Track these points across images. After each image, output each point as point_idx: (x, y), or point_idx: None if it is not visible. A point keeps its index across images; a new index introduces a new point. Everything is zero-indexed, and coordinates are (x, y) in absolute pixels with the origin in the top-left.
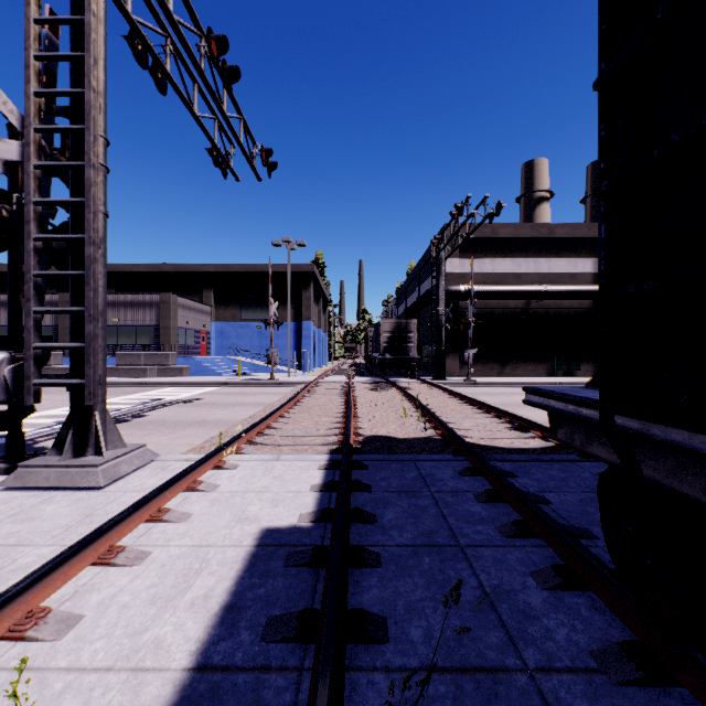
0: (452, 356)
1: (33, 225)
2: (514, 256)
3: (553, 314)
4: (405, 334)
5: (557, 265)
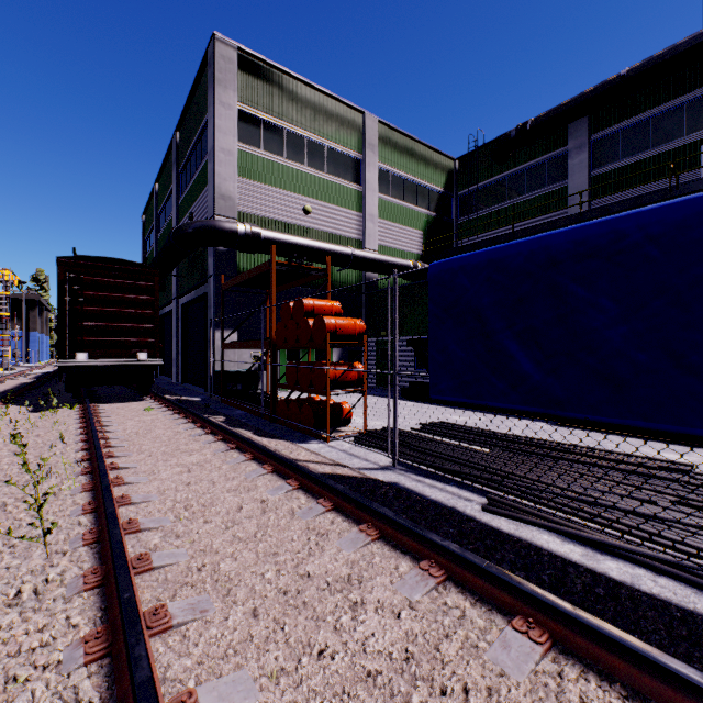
0: None
1: None
2: None
3: None
4: None
5: None
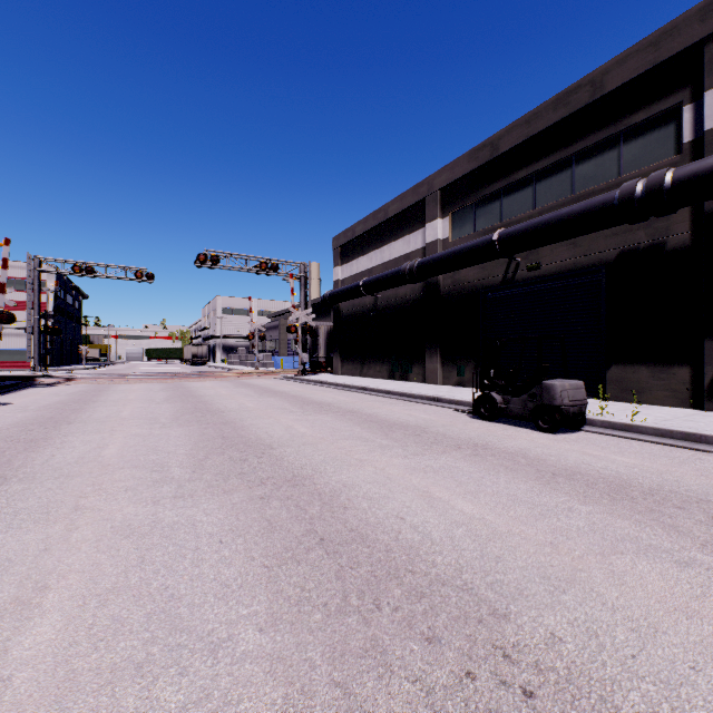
0: (336, 356)
1: (31, 331)
2: (368, 251)
3: (392, 307)
4: (317, 338)
5: (395, 248)
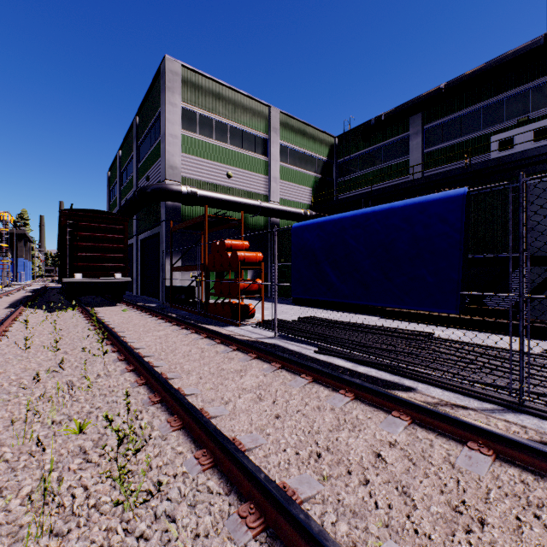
0: None
1: None
2: None
3: None
4: None
5: None
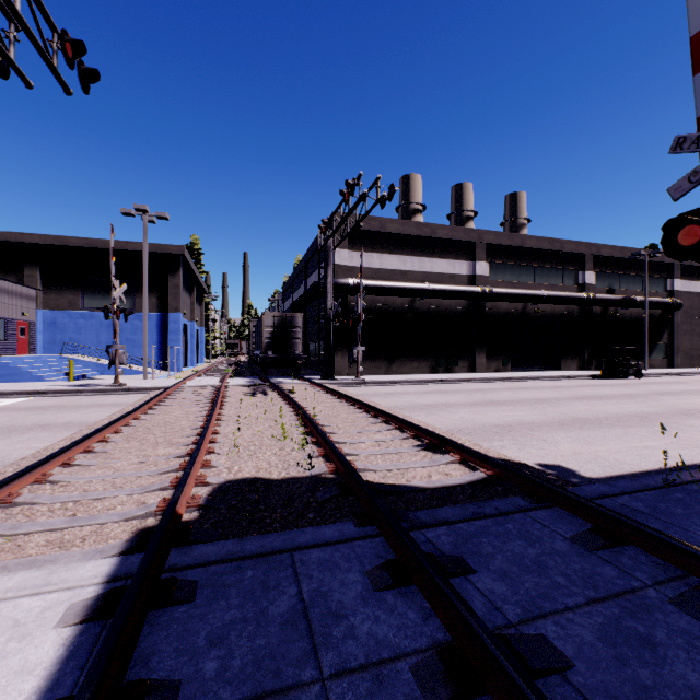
0: (341, 354)
1: None
2: (401, 253)
3: (435, 313)
4: (290, 329)
5: (439, 265)
